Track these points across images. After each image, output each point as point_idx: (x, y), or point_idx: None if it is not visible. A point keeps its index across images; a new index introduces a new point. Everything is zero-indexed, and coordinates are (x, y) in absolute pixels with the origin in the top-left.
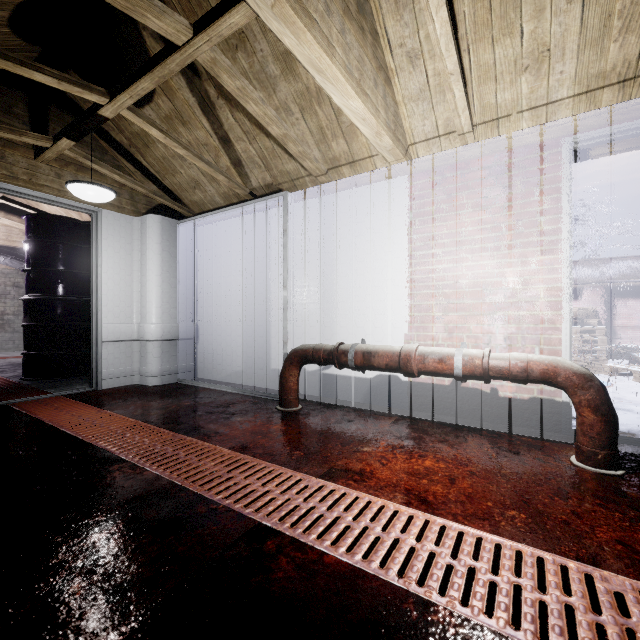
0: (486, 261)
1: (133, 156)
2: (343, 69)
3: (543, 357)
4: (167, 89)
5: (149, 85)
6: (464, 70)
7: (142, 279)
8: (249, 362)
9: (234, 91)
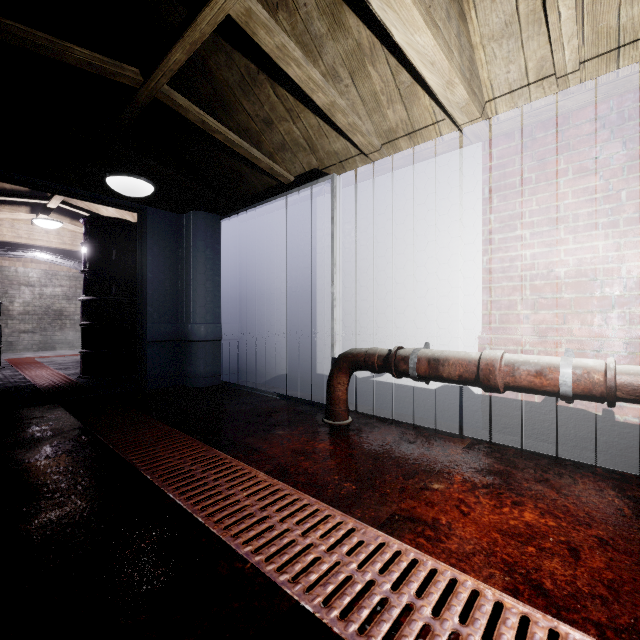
0: (595, 242)
1: (177, 151)
2: None
3: None
4: (206, 71)
5: (181, 56)
6: None
7: (186, 278)
8: (294, 365)
9: (273, 51)
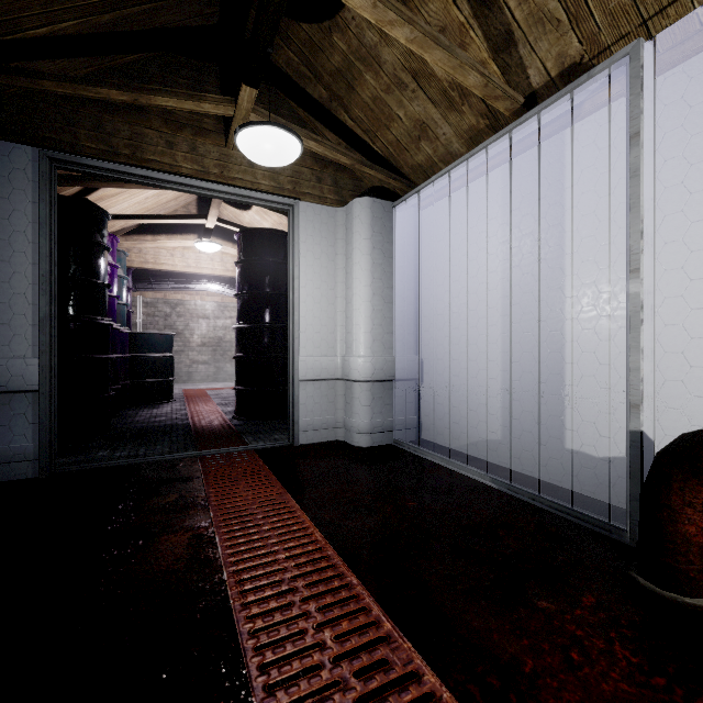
0: None
1: (335, 117)
2: None
3: None
4: None
5: None
6: None
7: (347, 293)
8: (513, 428)
9: None
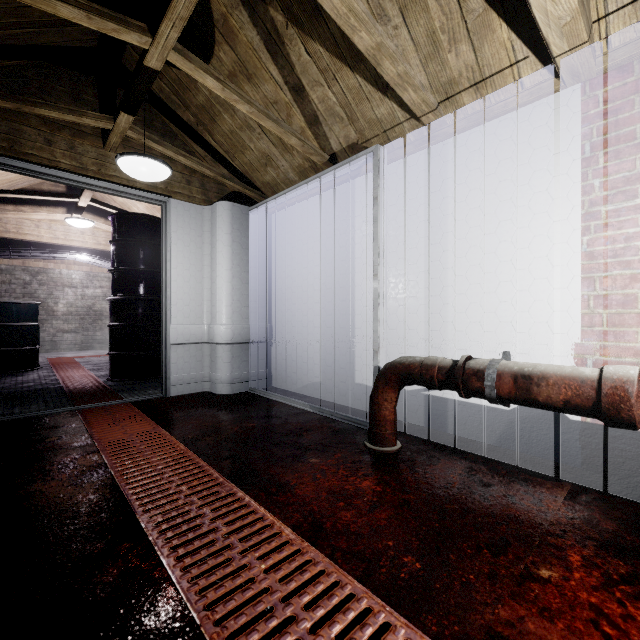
0: None
1: (201, 137)
2: None
3: None
4: (228, 33)
5: None
6: None
7: (212, 275)
8: (328, 372)
9: None
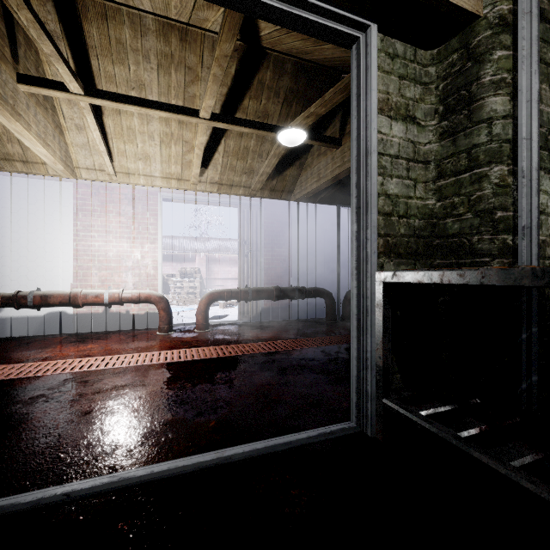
0: (124, 244)
1: None
2: (36, 135)
3: (146, 291)
4: None
5: None
6: (110, 147)
7: None
8: None
9: None
